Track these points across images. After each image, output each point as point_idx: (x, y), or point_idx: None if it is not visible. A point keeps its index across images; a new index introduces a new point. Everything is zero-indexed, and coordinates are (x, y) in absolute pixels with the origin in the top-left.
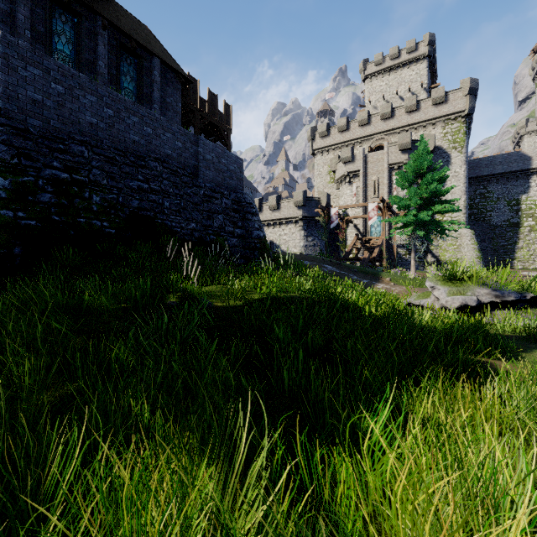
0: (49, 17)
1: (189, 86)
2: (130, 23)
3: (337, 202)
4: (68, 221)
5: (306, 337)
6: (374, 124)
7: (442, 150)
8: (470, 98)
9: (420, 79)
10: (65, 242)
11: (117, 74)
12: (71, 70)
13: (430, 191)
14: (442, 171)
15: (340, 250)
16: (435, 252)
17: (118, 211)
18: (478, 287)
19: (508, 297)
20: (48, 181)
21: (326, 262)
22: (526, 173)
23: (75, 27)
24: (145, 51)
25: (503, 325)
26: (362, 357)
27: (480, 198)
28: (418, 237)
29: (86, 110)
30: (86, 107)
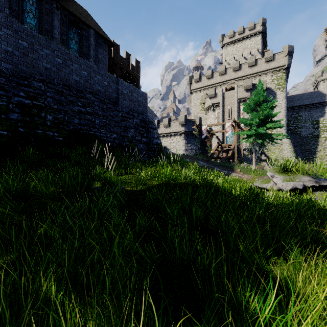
0: (21, 0)
1: (113, 49)
2: (75, 7)
3: (206, 122)
4: (30, 132)
5: (191, 213)
6: (229, 74)
7: (271, 90)
8: (288, 57)
9: (257, 46)
10: (27, 146)
11: (66, 39)
12: (33, 32)
13: (264, 115)
14: (272, 102)
15: (207, 152)
16: (267, 153)
17: (64, 126)
18: (303, 176)
19: (324, 182)
20: (16, 105)
21: (200, 159)
22: (323, 104)
23: (39, 8)
24: (84, 25)
25: (324, 202)
26: (235, 230)
27: (294, 120)
28: (257, 144)
29: (43, 59)
30: (43, 57)
